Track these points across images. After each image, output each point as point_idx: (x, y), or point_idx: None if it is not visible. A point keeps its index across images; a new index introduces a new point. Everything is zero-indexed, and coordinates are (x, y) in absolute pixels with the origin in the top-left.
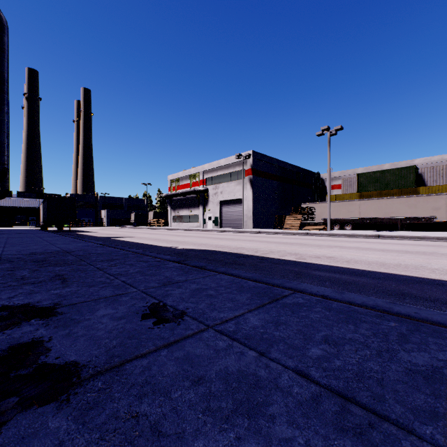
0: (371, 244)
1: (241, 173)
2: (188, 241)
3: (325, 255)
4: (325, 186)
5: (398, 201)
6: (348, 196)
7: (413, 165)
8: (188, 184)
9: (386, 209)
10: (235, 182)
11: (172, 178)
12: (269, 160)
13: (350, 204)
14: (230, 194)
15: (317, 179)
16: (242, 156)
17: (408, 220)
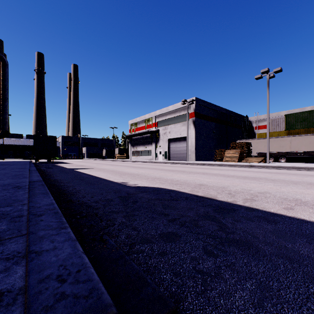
0: None
1: (185, 116)
2: (142, 173)
3: None
4: (252, 127)
5: None
6: (277, 134)
7: None
8: (144, 127)
9: None
10: (181, 124)
11: (132, 122)
12: (208, 106)
13: (281, 140)
14: (177, 133)
15: (246, 121)
16: (187, 101)
17: None
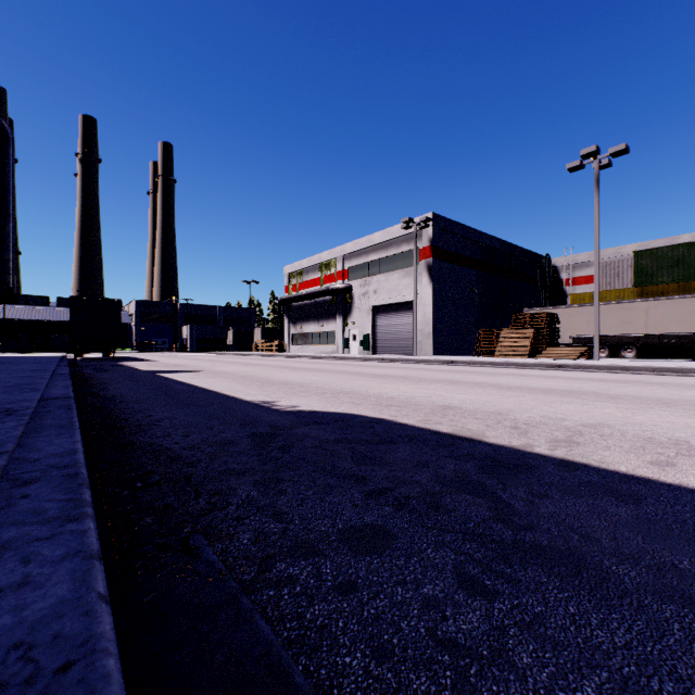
0: None
1: (411, 256)
2: (311, 382)
3: None
4: (561, 280)
5: None
6: (616, 295)
7: None
8: (318, 280)
9: None
10: (400, 272)
11: (292, 270)
12: (462, 232)
13: (625, 309)
14: (392, 294)
15: (545, 268)
16: (414, 222)
17: None
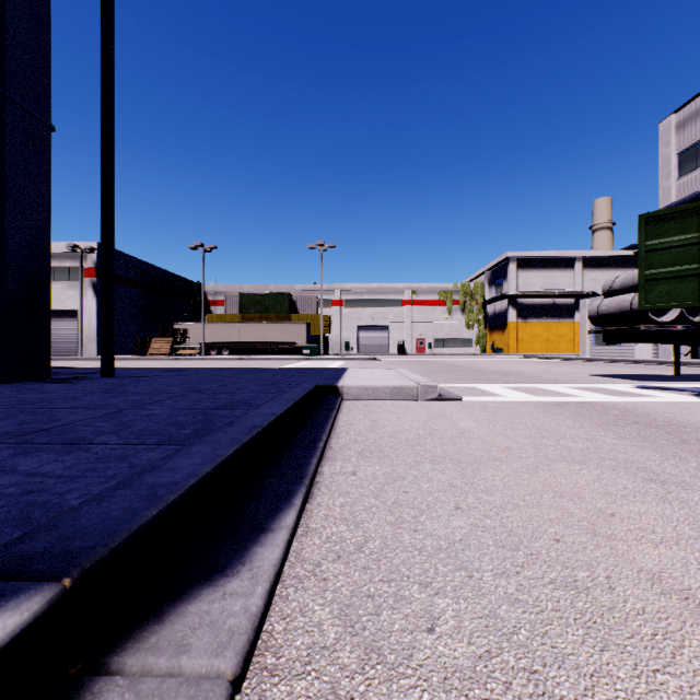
0: (226, 364)
1: (76, 271)
2: None
3: None
4: (208, 301)
5: (273, 327)
6: (231, 317)
7: (288, 293)
8: None
9: (263, 334)
10: (65, 284)
11: None
12: (125, 260)
13: (230, 328)
14: (54, 301)
15: (197, 291)
16: (80, 248)
17: (277, 345)
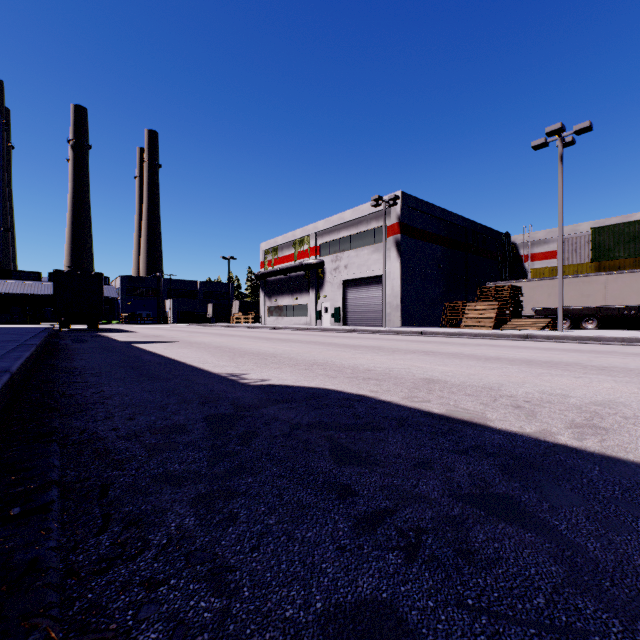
0: None
1: (380, 232)
2: (284, 353)
3: None
4: (520, 256)
5: None
6: (574, 269)
7: None
8: (292, 256)
9: None
10: (370, 248)
11: (267, 247)
12: (428, 210)
13: (585, 283)
14: (361, 269)
15: (506, 245)
16: (383, 200)
17: None
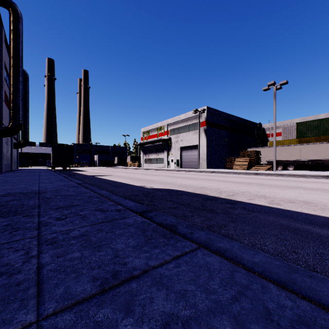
0: None
1: (197, 125)
2: (155, 179)
3: (297, 198)
4: (266, 134)
5: None
6: (288, 142)
7: None
8: (156, 135)
9: (326, 152)
10: (192, 132)
11: (144, 130)
12: (220, 114)
13: (291, 149)
14: (188, 141)
15: (259, 129)
16: (198, 111)
17: None
